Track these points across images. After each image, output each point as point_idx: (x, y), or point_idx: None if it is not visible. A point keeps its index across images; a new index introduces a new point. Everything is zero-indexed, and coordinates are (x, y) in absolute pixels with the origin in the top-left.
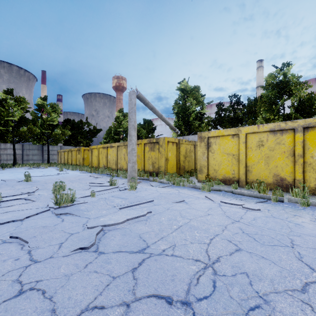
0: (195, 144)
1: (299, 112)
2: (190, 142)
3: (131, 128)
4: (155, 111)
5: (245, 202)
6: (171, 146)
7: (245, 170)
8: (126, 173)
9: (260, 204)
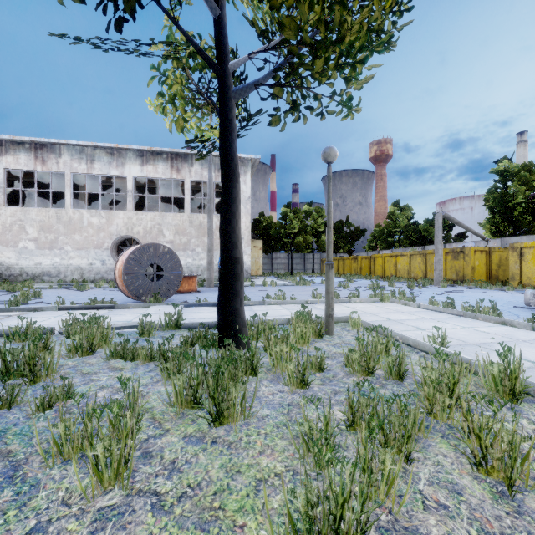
0: None
1: None
2: (507, 249)
3: (437, 243)
4: (460, 224)
5: None
6: (478, 255)
7: None
8: (428, 280)
9: None
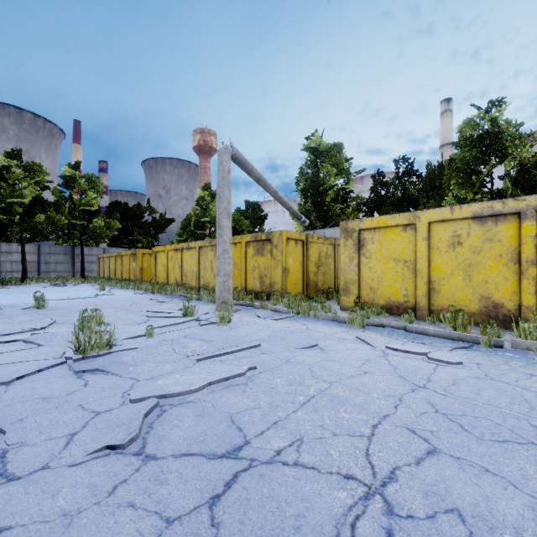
0: (336, 244)
1: (520, 186)
2: (327, 240)
3: (221, 214)
4: (265, 184)
5: (431, 347)
6: (292, 247)
7: (428, 289)
8: (214, 293)
9: (460, 351)
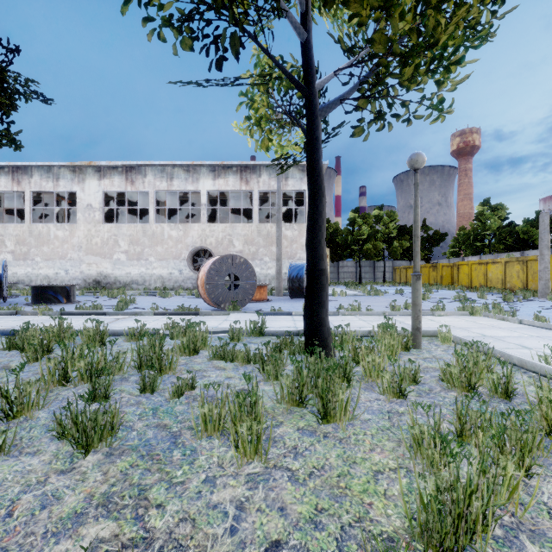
0: None
1: None
2: None
3: (542, 248)
4: None
5: None
6: None
7: None
8: (529, 291)
9: None
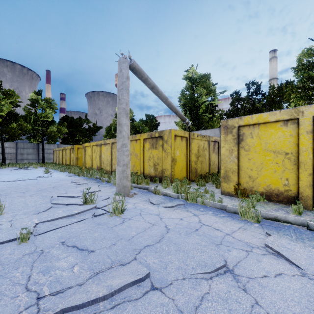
0: (210, 140)
1: None
2: (204, 138)
3: (120, 113)
4: (158, 91)
5: None
6: (179, 142)
7: (312, 180)
8: None
9: None
